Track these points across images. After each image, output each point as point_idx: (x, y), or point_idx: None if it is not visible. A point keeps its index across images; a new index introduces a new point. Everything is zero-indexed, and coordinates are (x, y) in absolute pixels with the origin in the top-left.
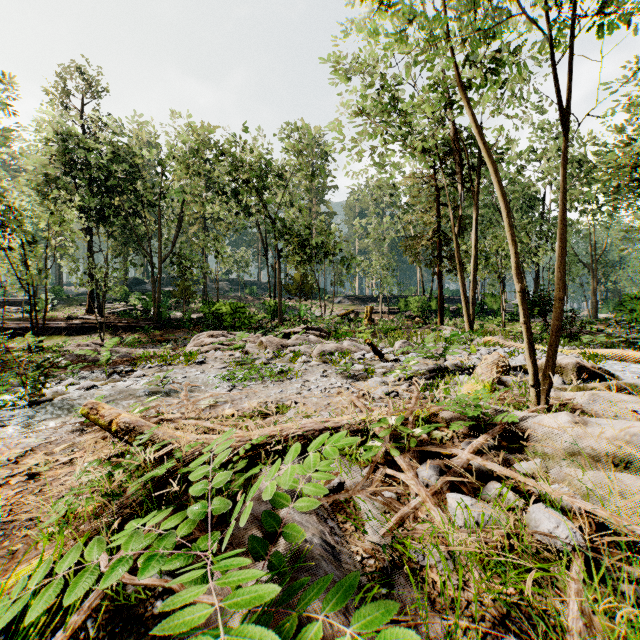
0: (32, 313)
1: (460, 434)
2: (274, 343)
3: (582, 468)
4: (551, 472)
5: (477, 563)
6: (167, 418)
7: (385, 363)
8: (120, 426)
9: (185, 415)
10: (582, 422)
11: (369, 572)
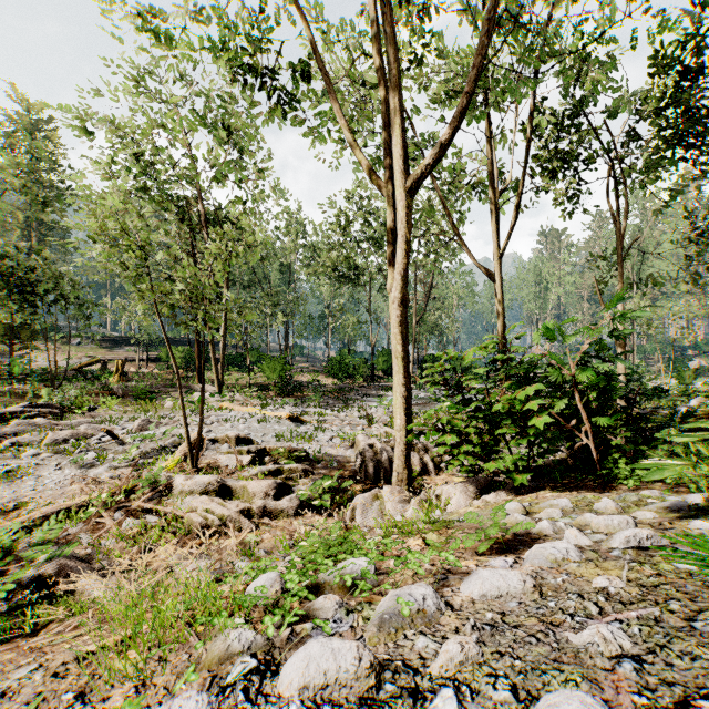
0: None
1: (146, 493)
2: None
3: (178, 497)
4: (174, 501)
5: (126, 538)
6: None
7: (118, 448)
8: None
9: None
10: (190, 478)
11: (82, 554)
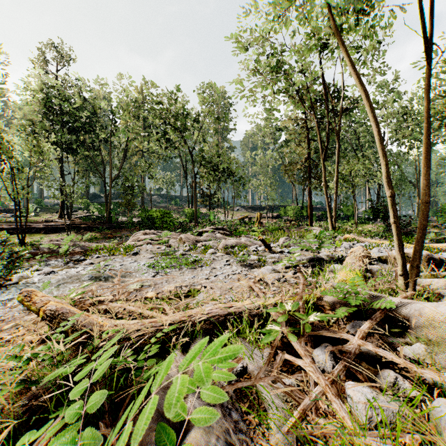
0: (17, 217)
1: (344, 317)
2: (190, 239)
3: None
4: (437, 358)
5: None
6: (101, 299)
7: (274, 254)
8: (48, 312)
9: (116, 297)
10: None
11: None
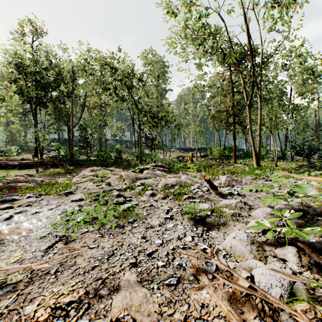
0: None
1: None
2: (130, 176)
3: None
4: None
5: None
6: None
7: (228, 201)
8: None
9: None
10: None
11: None
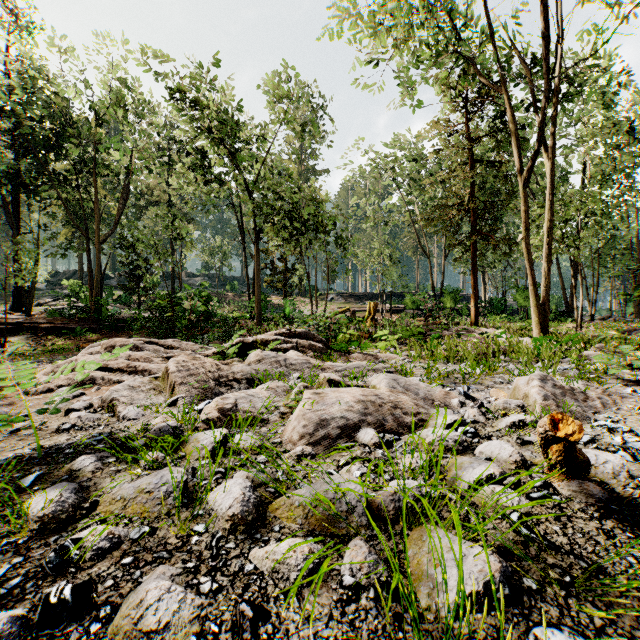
0: None
1: None
2: (197, 374)
3: None
4: None
5: None
6: None
7: None
8: None
9: None
10: None
11: None
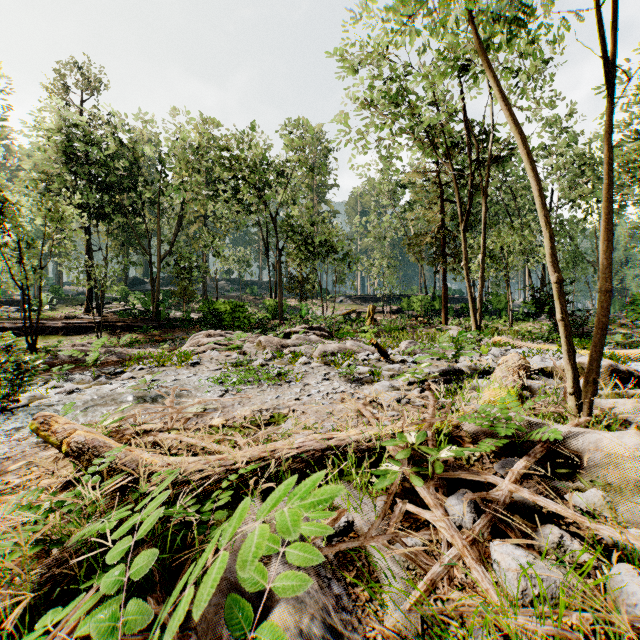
0: (25, 312)
1: (490, 453)
2: (273, 343)
3: None
4: (619, 509)
5: None
6: (147, 429)
7: (392, 365)
8: (74, 446)
9: (168, 425)
10: None
11: None
